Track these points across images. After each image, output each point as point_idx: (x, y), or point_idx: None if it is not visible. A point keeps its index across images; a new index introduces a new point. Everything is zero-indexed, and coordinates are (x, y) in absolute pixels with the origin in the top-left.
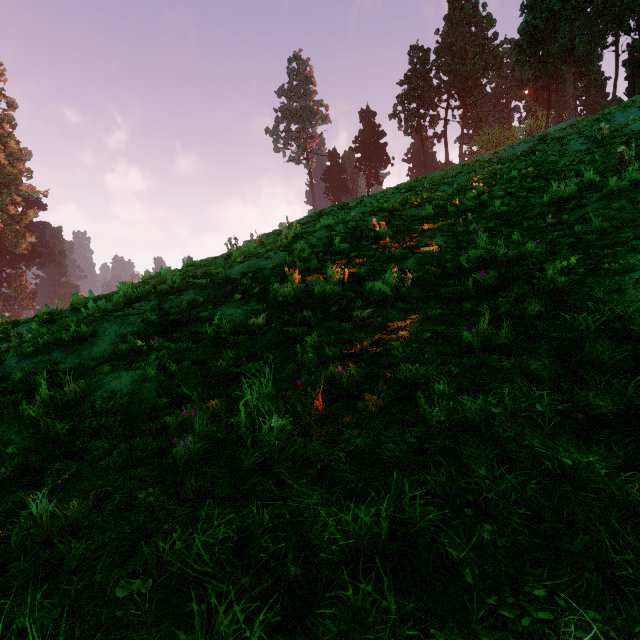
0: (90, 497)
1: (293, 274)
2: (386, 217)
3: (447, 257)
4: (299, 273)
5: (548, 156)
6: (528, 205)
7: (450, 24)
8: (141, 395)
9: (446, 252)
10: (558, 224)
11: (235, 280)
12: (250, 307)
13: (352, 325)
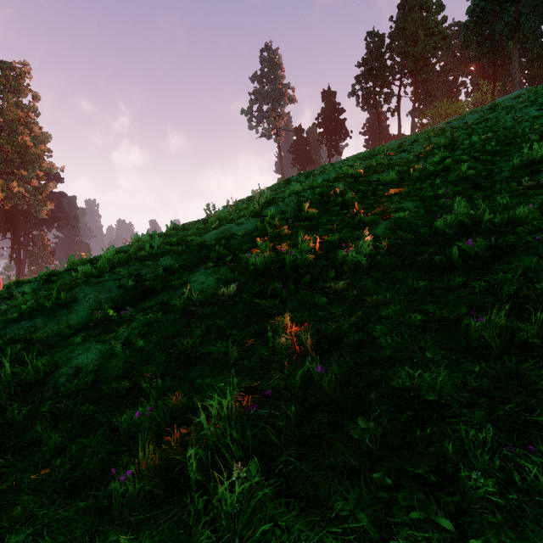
0: (7, 542)
1: (264, 241)
2: (351, 183)
3: (419, 222)
4: (270, 239)
5: (502, 123)
6: (495, 168)
7: (403, 11)
8: (106, 372)
9: (416, 217)
10: (535, 187)
11: (209, 245)
12: (221, 275)
13: (326, 297)
